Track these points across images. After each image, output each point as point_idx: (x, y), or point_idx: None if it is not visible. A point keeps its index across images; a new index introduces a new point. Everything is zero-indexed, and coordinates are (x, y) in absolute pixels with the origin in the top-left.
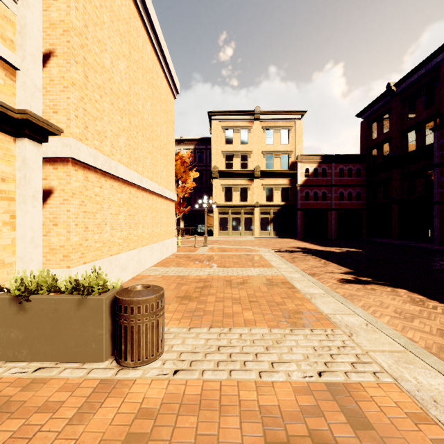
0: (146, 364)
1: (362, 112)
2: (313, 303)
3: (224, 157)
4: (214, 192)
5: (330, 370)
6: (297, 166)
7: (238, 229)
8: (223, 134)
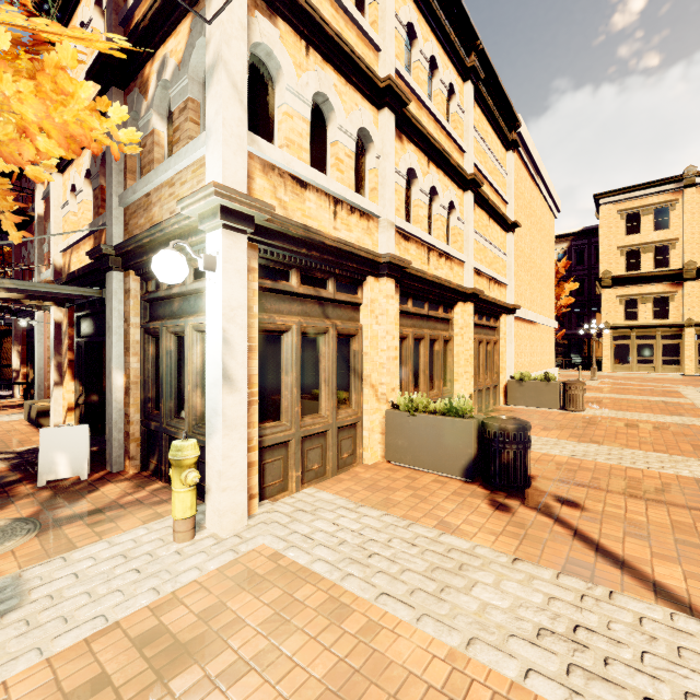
0: (579, 411)
1: None
2: None
3: (622, 255)
4: (604, 308)
5: (684, 422)
6: None
7: (649, 362)
8: (620, 221)
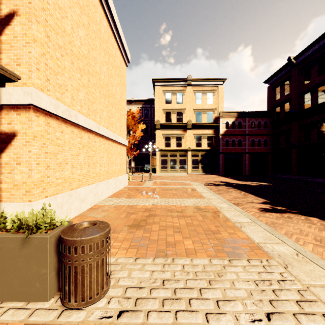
0: (90, 305)
1: (268, 79)
2: (244, 232)
3: (164, 113)
4: (157, 140)
5: (278, 312)
6: (220, 120)
7: (175, 168)
8: (163, 96)
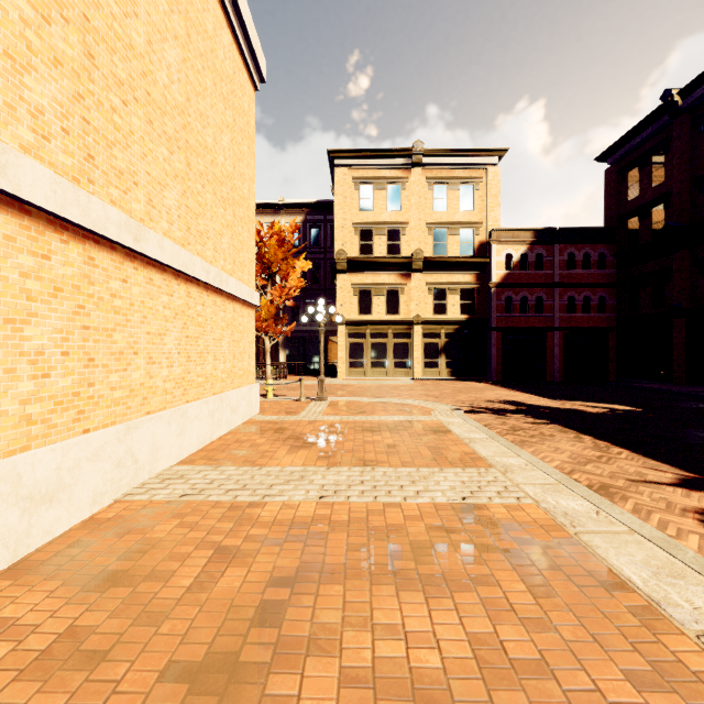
0: None
1: (609, 151)
2: None
3: (357, 234)
4: (340, 297)
5: None
6: (491, 250)
7: (382, 365)
8: (355, 192)
